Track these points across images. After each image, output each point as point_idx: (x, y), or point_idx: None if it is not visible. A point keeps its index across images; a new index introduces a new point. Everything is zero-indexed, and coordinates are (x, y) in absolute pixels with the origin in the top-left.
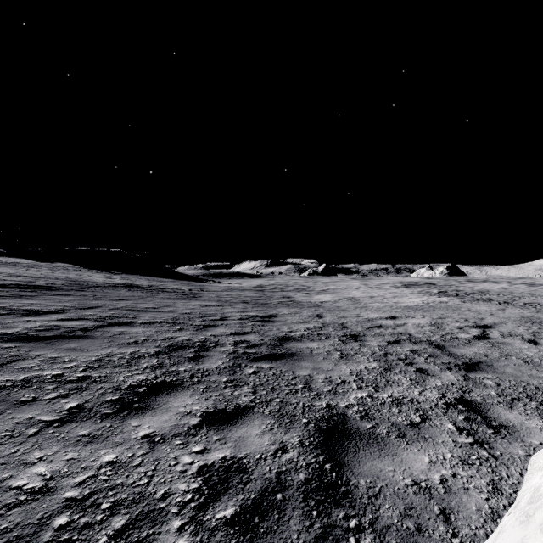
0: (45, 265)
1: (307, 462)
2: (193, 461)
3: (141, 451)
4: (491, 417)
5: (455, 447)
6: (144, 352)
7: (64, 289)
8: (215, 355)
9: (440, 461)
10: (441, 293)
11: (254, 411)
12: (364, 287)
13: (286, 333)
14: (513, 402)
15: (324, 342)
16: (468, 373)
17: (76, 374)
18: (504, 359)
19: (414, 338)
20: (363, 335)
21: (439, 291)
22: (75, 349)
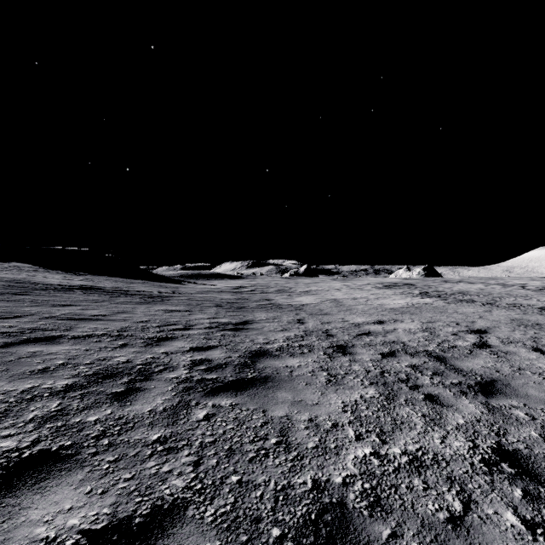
0: None
1: None
2: None
3: None
4: None
5: None
6: (47, 388)
7: None
8: (157, 387)
9: None
10: (423, 294)
11: (186, 518)
12: (346, 288)
13: (261, 345)
14: None
15: (307, 357)
16: (489, 399)
17: None
18: (519, 375)
19: (409, 348)
20: (352, 346)
21: (421, 292)
22: None
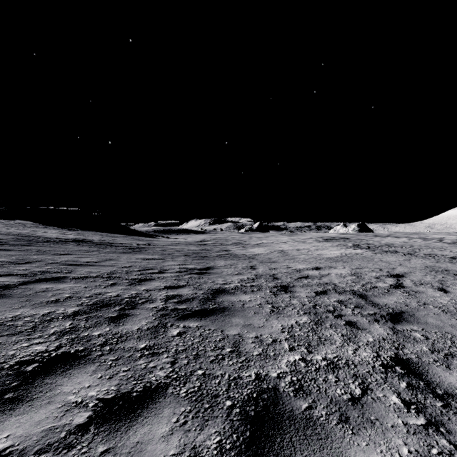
0: (3, 222)
1: None
2: None
3: None
4: (434, 383)
5: (408, 434)
6: (60, 313)
7: (9, 244)
8: (141, 314)
9: None
10: (355, 246)
11: (167, 393)
12: (291, 241)
13: (220, 285)
14: (448, 359)
15: (256, 294)
16: (395, 325)
17: None
18: (423, 308)
19: (339, 288)
20: (292, 286)
21: (354, 244)
22: None
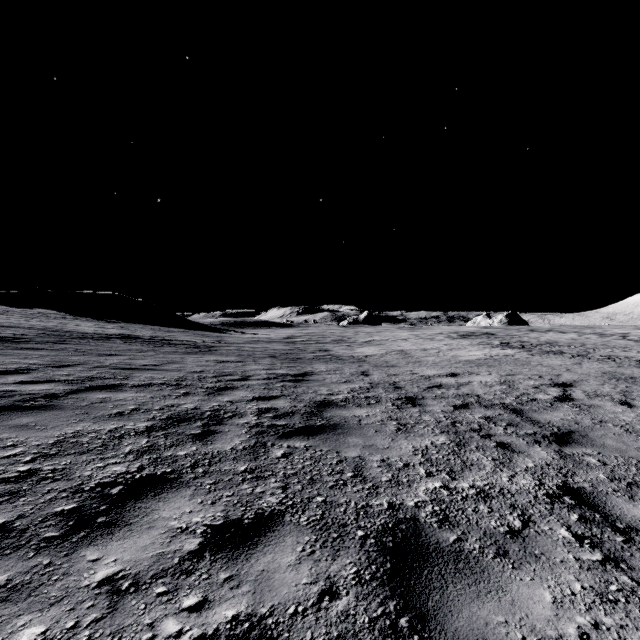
0: (19, 312)
1: (371, 617)
2: (181, 631)
3: (92, 615)
4: (613, 515)
5: (581, 570)
6: (130, 428)
7: (36, 341)
8: (231, 431)
9: (568, 598)
10: (504, 345)
11: (285, 521)
12: (414, 338)
13: (325, 396)
14: (632, 489)
15: (374, 408)
16: (562, 448)
17: (17, 467)
18: (599, 427)
19: (484, 401)
20: (422, 398)
21: (502, 342)
22: (27, 426)
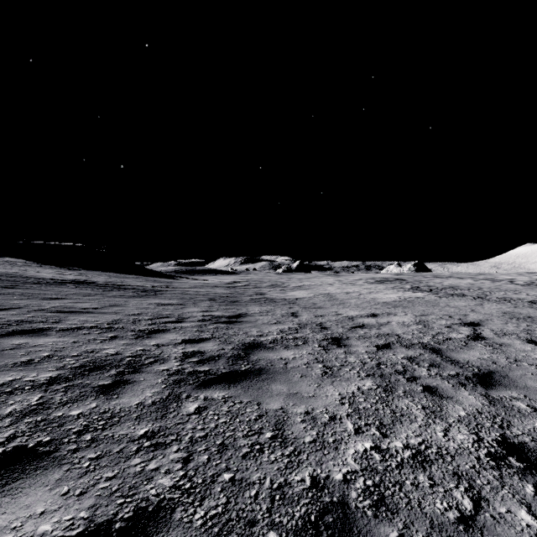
0: None
1: None
2: None
3: None
4: None
5: None
6: (29, 380)
7: None
8: (146, 380)
9: None
10: (415, 289)
11: (173, 521)
12: (338, 283)
13: (255, 337)
14: None
15: (301, 349)
16: (488, 391)
17: None
18: (516, 366)
19: (404, 341)
20: (346, 338)
21: (412, 286)
22: None
